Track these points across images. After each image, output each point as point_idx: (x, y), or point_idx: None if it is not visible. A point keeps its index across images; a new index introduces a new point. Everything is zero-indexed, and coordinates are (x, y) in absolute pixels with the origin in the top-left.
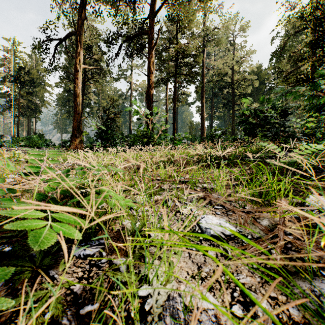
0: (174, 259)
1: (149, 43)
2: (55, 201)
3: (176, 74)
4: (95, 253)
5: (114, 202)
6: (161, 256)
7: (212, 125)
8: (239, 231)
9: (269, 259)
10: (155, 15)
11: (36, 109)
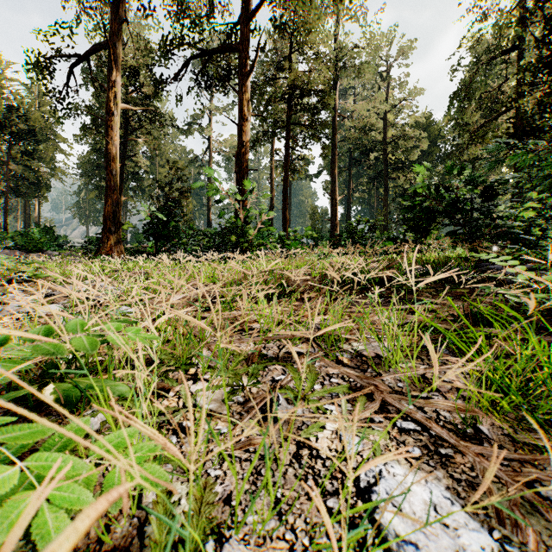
0: None
1: (240, 68)
2: None
3: (289, 124)
4: None
5: (89, 480)
6: None
7: (349, 213)
8: None
9: None
10: (252, 19)
11: (40, 182)
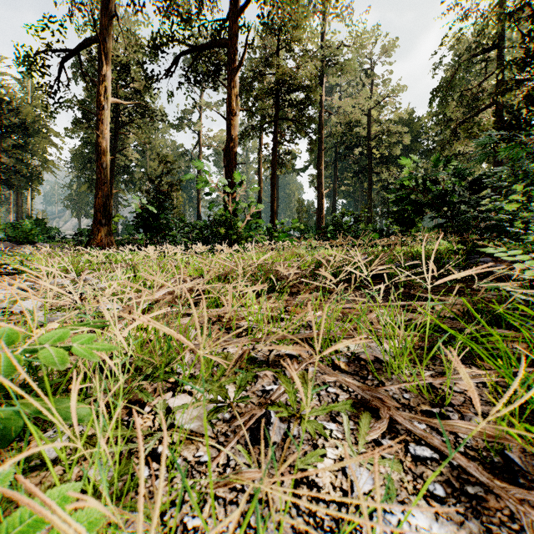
0: None
1: (229, 63)
2: None
3: (276, 119)
4: None
5: None
6: None
7: (334, 206)
8: None
9: None
10: (241, 15)
11: (32, 175)
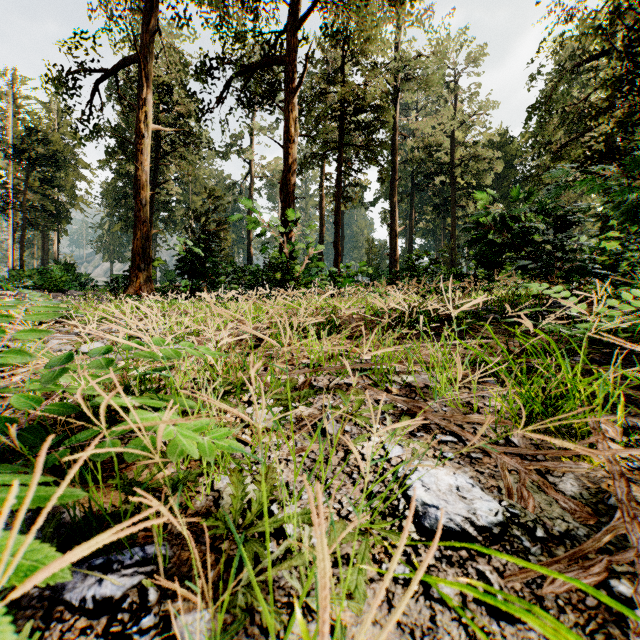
0: (348, 614)
1: (286, 82)
2: (38, 437)
3: (341, 146)
4: (127, 594)
5: None
6: (311, 604)
7: (411, 246)
8: (510, 513)
9: (611, 613)
10: (299, 26)
11: (59, 213)
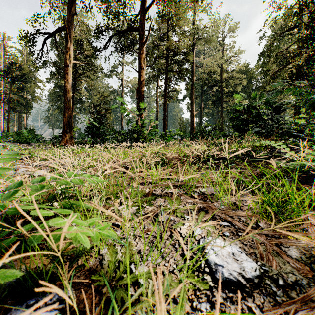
0: None
1: (139, 40)
2: (1, 227)
3: (167, 71)
4: None
5: None
6: None
7: (201, 121)
8: (263, 270)
9: None
10: (146, 12)
11: (27, 104)
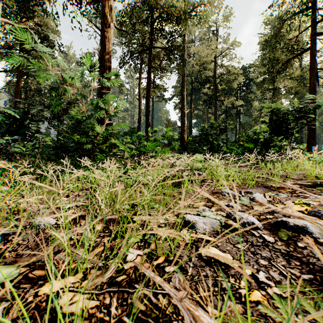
0: None
1: None
2: None
3: (150, 47)
4: None
5: None
6: None
7: (191, 123)
8: None
9: None
10: None
11: None
